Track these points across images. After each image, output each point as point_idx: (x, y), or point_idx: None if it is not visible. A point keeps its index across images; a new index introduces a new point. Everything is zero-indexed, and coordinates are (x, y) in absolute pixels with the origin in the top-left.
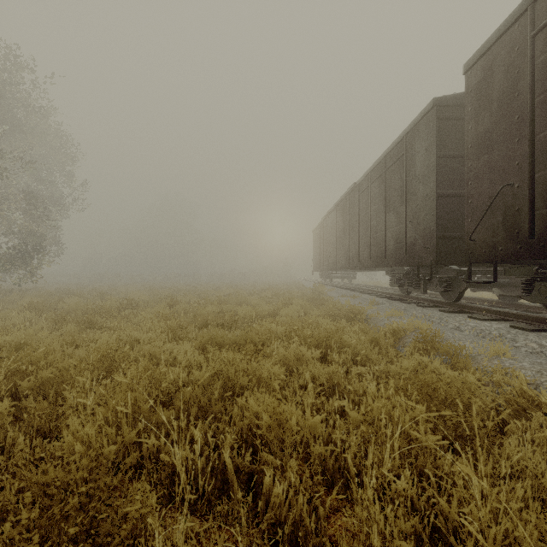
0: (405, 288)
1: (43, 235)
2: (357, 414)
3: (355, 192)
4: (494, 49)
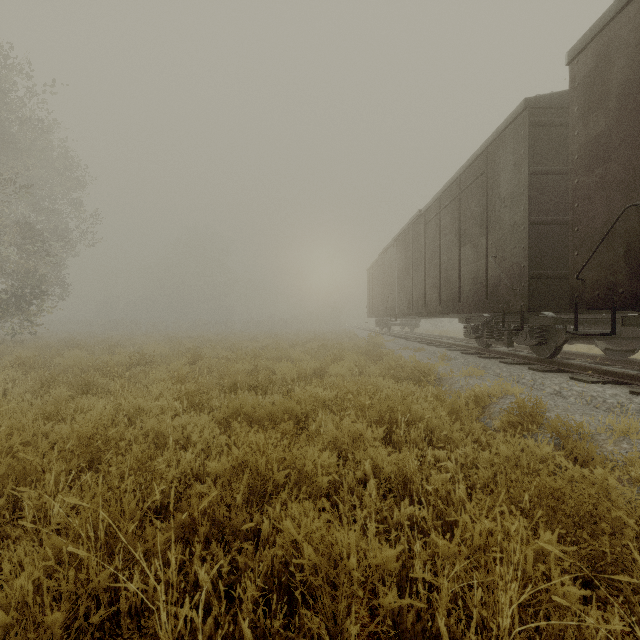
0: (484, 340)
1: (42, 274)
2: (450, 545)
3: (420, 222)
4: (612, 27)
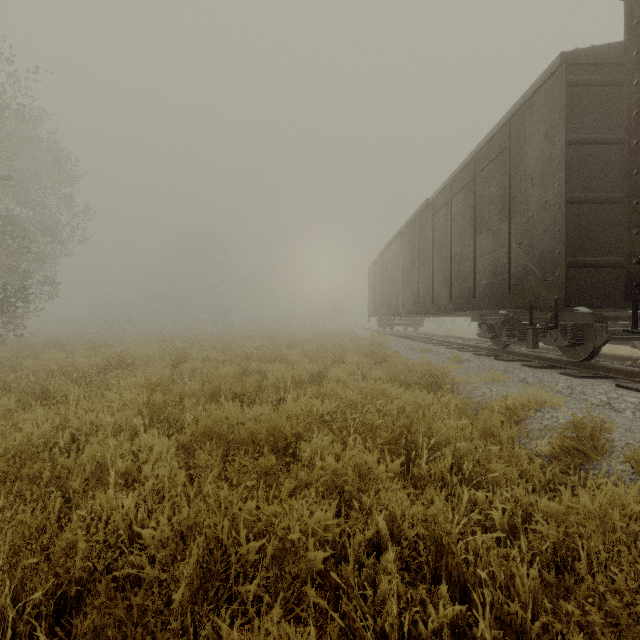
0: (502, 340)
1: (26, 271)
2: None
3: (427, 212)
4: None
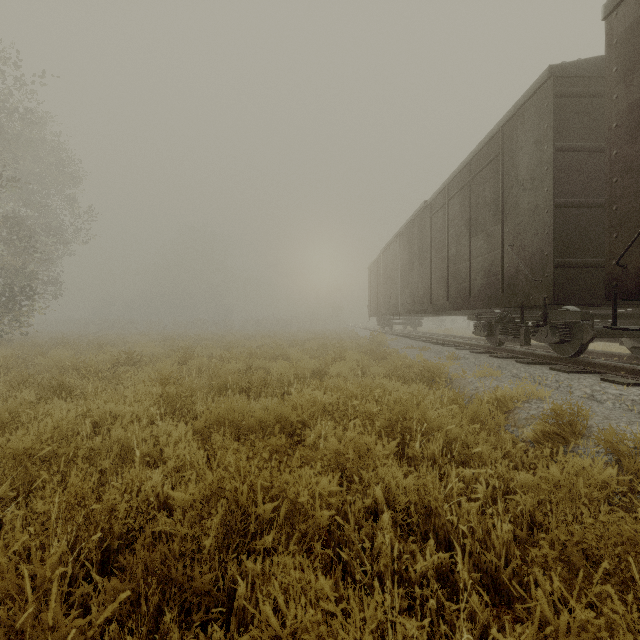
0: (497, 337)
1: (32, 271)
2: None
3: (425, 214)
4: None
